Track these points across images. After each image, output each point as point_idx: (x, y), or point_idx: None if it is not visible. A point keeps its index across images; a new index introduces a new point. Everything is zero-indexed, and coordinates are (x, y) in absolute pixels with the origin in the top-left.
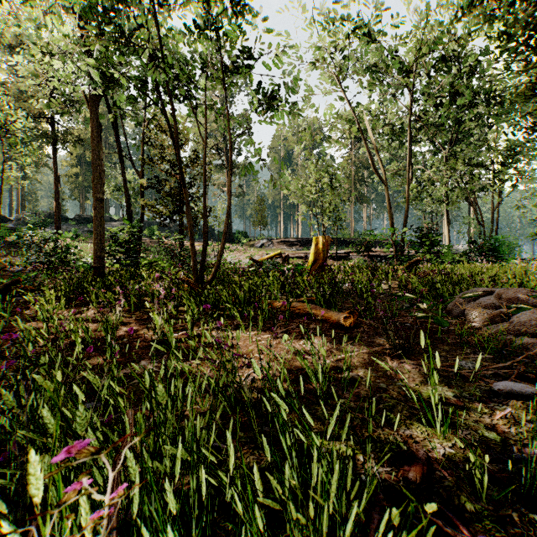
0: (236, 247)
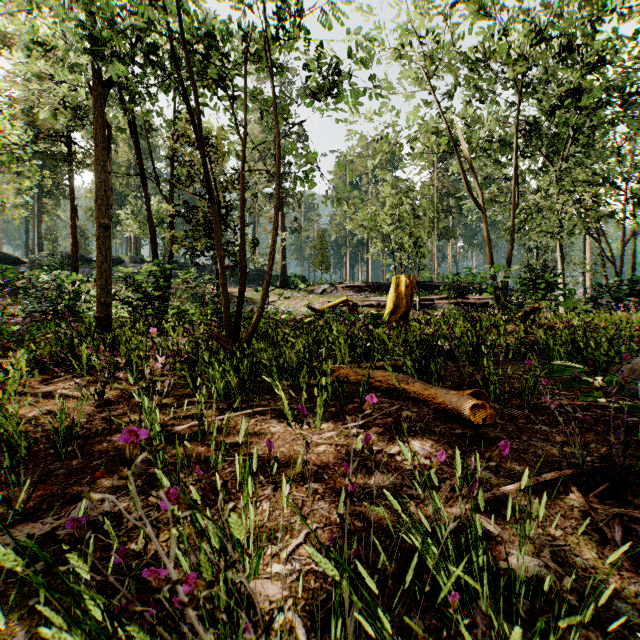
0: (291, 294)
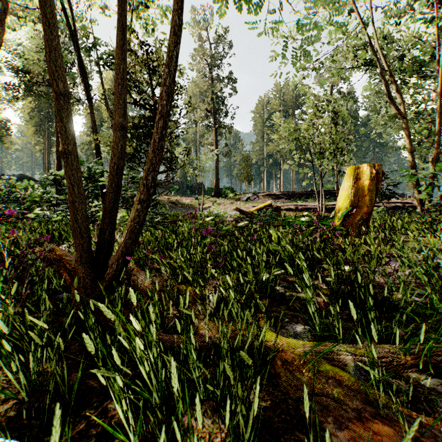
0: (222, 201)
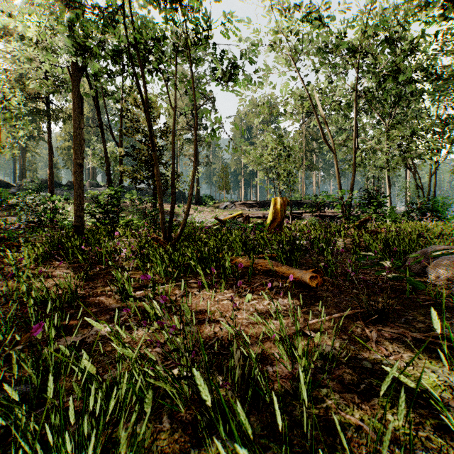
0: (203, 209)
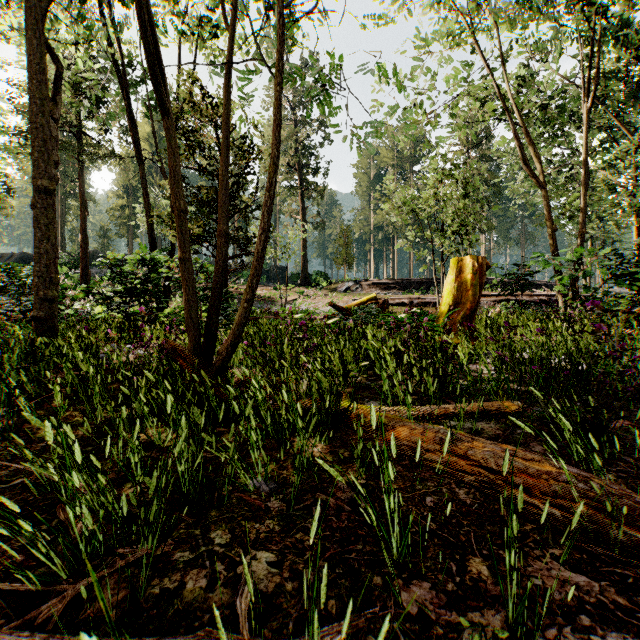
0: (312, 292)
